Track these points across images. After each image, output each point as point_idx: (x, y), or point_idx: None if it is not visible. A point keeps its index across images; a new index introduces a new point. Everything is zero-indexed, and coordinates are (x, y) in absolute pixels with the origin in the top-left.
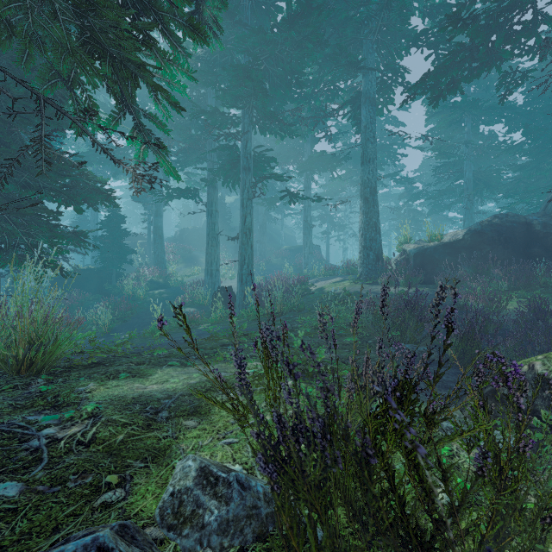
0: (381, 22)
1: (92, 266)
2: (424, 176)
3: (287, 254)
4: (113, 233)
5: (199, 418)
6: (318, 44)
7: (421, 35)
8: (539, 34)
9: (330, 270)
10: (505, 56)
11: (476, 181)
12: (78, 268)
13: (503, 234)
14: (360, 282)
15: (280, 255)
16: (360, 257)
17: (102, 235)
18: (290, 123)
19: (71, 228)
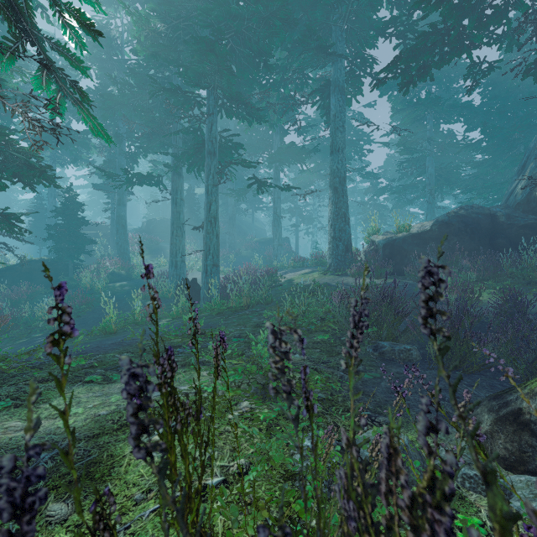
0: (351, 8)
1: (46, 257)
2: (388, 173)
3: (257, 246)
4: (69, 221)
5: (84, 492)
6: (287, 22)
7: (390, 23)
8: (510, 20)
9: (299, 261)
10: (477, 41)
11: (437, 177)
12: (29, 259)
13: (469, 225)
14: (330, 273)
15: (250, 247)
16: (330, 248)
17: (56, 223)
18: (258, 108)
19: (26, 216)
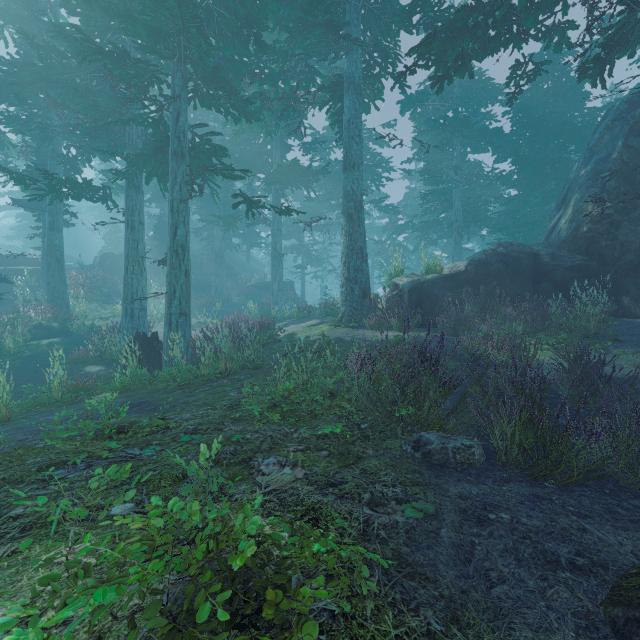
0: None
1: None
2: (408, 209)
3: (253, 292)
4: None
5: None
6: None
7: (418, 6)
8: (566, 2)
9: (305, 310)
10: (528, 25)
11: (465, 213)
12: None
13: (510, 265)
14: (343, 325)
15: (244, 293)
16: (343, 292)
17: None
18: (246, 99)
19: None
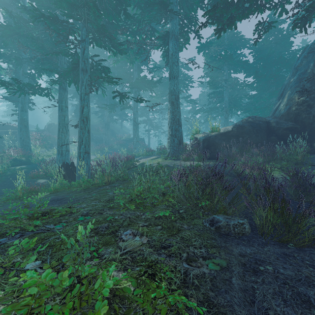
0: None
1: None
2: (201, 102)
3: (124, 143)
4: None
5: None
6: None
7: None
8: None
9: (149, 151)
10: (266, 0)
11: (230, 103)
12: None
13: (255, 127)
14: (169, 158)
15: (119, 143)
16: (169, 142)
17: None
18: (119, 42)
19: None
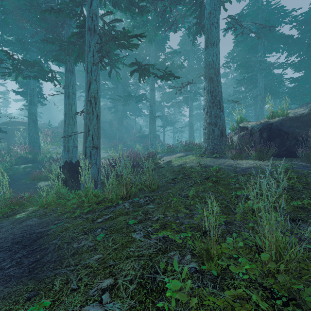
0: None
1: None
2: None
3: (138, 139)
4: None
5: None
6: None
7: None
8: None
9: (171, 148)
10: None
11: (264, 90)
12: None
13: None
14: (206, 156)
15: (133, 140)
16: (205, 133)
17: None
18: None
19: None
